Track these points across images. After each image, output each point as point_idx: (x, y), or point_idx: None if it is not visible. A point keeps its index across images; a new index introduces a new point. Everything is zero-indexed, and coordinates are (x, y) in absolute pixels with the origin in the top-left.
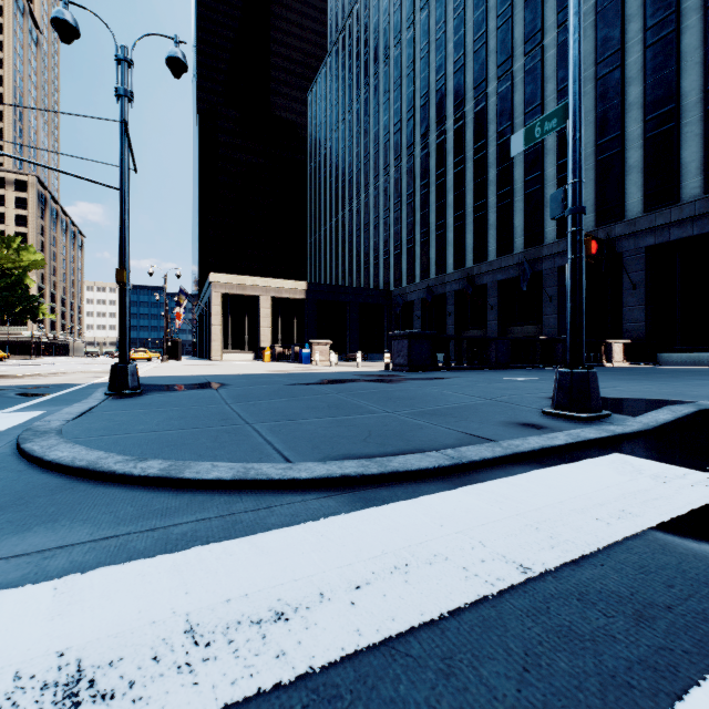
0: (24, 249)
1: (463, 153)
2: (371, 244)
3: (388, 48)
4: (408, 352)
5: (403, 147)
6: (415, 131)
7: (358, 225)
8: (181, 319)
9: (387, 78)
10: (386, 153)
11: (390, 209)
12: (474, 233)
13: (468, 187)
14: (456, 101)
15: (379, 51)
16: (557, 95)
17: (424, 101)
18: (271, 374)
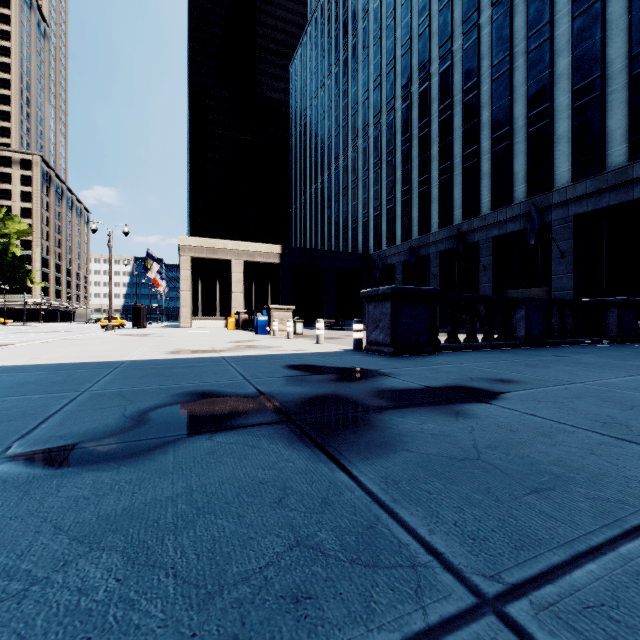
0: (10, 219)
1: (450, 97)
2: (350, 207)
3: (367, 2)
4: (391, 323)
5: (383, 103)
6: (396, 83)
7: (337, 190)
8: (162, 286)
9: (366, 33)
10: (364, 112)
11: (369, 170)
12: (464, 185)
13: (455, 135)
14: (442, 41)
15: (358, 8)
16: (573, 6)
17: (406, 49)
18: (131, 366)
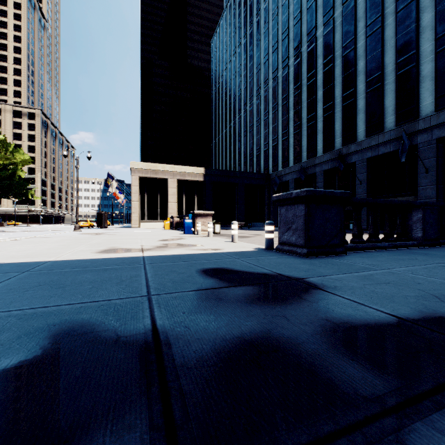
0: (17, 152)
1: (332, 53)
2: (254, 140)
3: None
4: (305, 224)
5: (279, 62)
6: (289, 46)
7: (245, 128)
8: (121, 198)
9: (266, 12)
10: (265, 70)
11: (269, 112)
12: (343, 119)
13: (336, 81)
14: (326, 11)
15: None
16: None
17: (297, 20)
18: (41, 270)
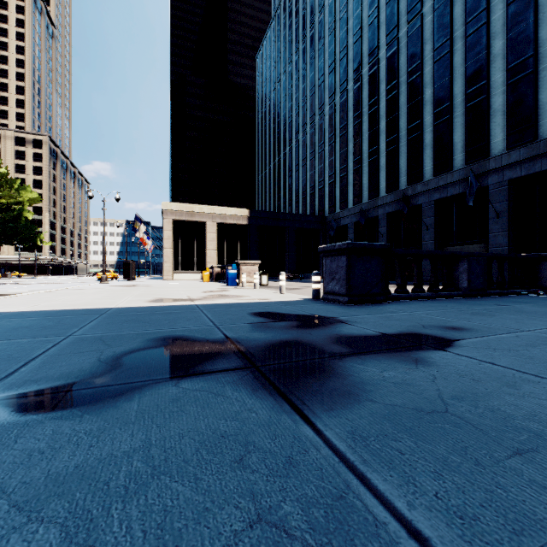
0: (24, 189)
1: (396, 78)
2: (308, 176)
3: None
4: (346, 275)
5: (337, 85)
6: (348, 67)
7: (296, 161)
8: (149, 245)
9: (322, 25)
10: (321, 93)
11: (325, 143)
12: (408, 154)
13: (401, 111)
14: (389, 29)
15: (315, 4)
16: None
17: (357, 37)
18: (115, 313)
